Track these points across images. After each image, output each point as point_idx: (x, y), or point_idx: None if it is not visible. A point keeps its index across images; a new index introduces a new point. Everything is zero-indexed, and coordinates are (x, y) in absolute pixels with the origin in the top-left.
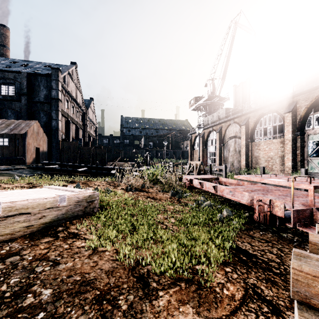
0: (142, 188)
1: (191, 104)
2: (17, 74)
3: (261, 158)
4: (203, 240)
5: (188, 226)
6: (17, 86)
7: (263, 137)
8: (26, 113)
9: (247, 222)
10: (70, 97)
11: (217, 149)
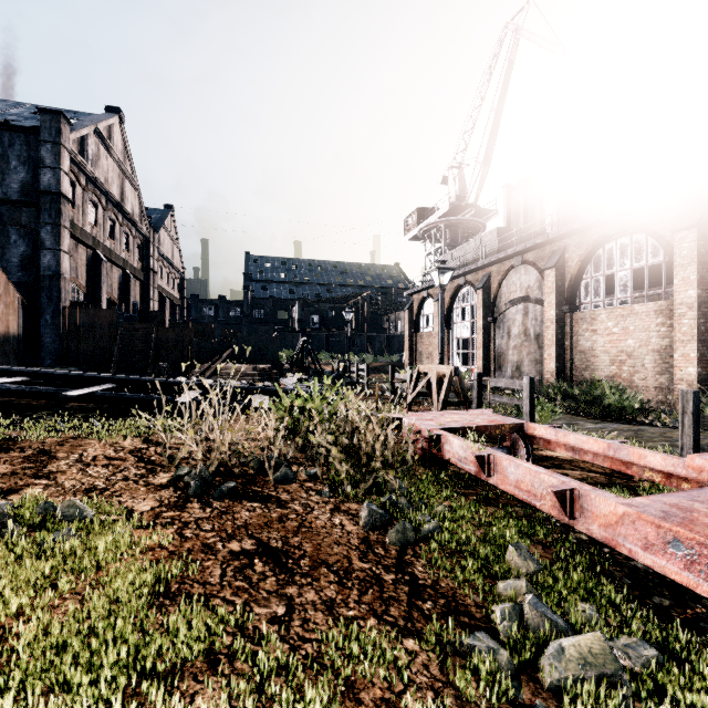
0: (258, 473)
1: (408, 225)
2: None
3: (599, 355)
4: None
5: None
6: None
7: (606, 300)
8: None
9: None
10: (103, 196)
11: (478, 331)
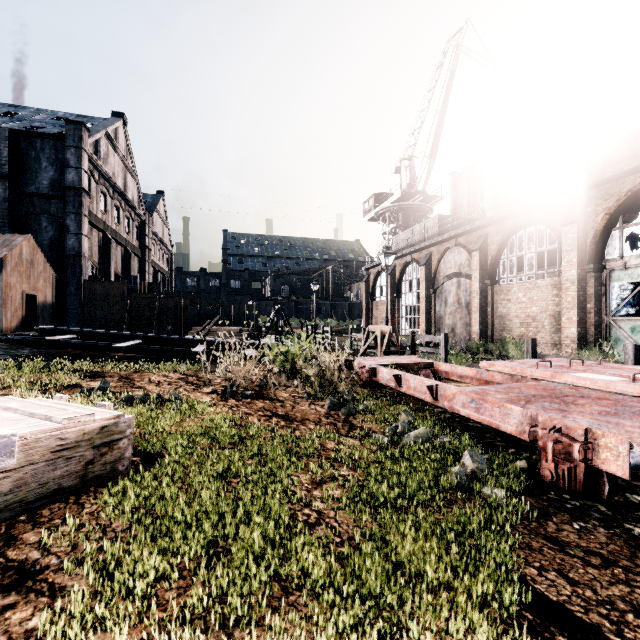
0: (262, 389)
1: (367, 208)
2: None
3: (512, 319)
4: (433, 579)
5: (378, 511)
6: None
7: (517, 276)
8: (7, 218)
9: (528, 486)
10: (111, 187)
11: (422, 300)
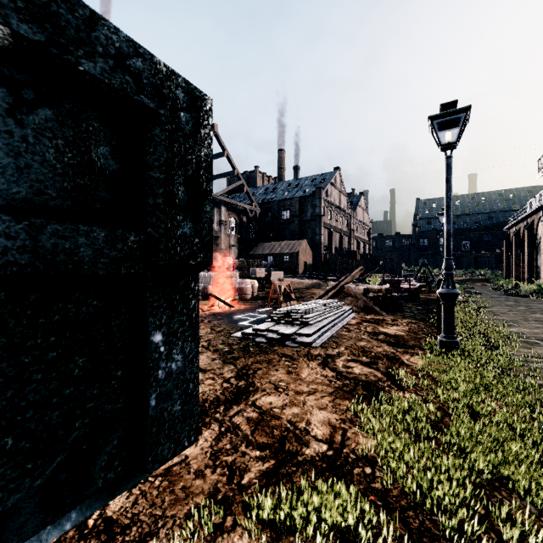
0: None
1: (540, 165)
2: (292, 200)
3: None
4: None
5: None
6: (292, 210)
7: None
8: (298, 232)
9: None
10: (333, 206)
11: (525, 255)
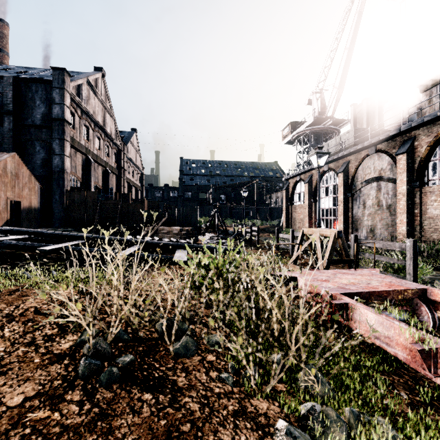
0: (161, 337)
1: (284, 134)
2: None
3: None
4: None
5: None
6: None
7: None
8: (11, 144)
9: None
10: (92, 122)
11: (339, 203)
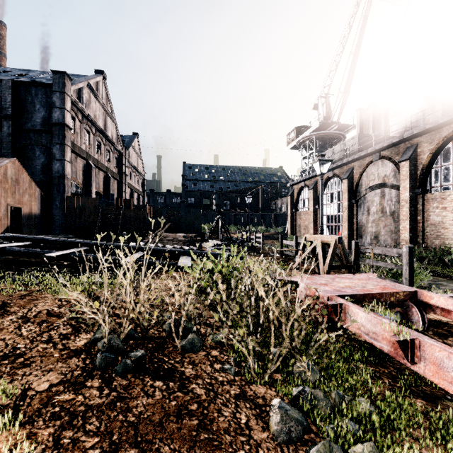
0: (169, 336)
1: (289, 139)
2: None
3: (449, 227)
4: None
5: None
6: None
7: None
8: (10, 149)
9: None
10: (93, 126)
11: (344, 210)
